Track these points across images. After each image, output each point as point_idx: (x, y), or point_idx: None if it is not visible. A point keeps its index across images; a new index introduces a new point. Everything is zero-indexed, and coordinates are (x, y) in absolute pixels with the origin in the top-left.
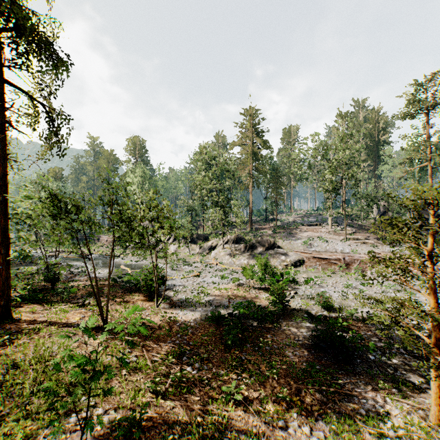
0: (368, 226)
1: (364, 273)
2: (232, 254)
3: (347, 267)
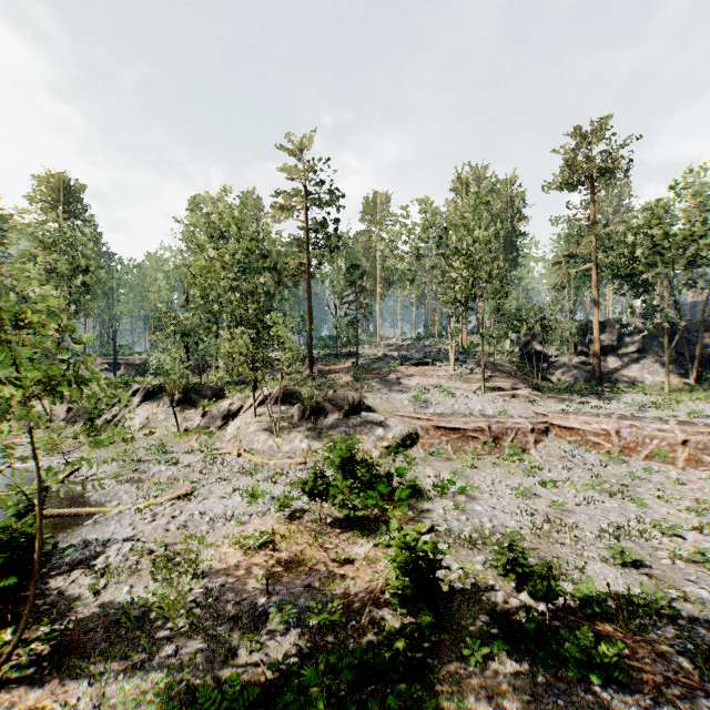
0: (505, 365)
1: (526, 454)
2: (275, 429)
3: (496, 444)
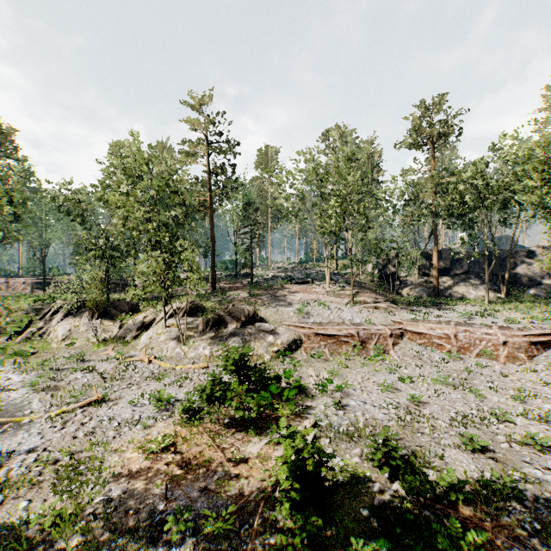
0: (367, 284)
1: (386, 354)
2: (182, 338)
3: (363, 347)
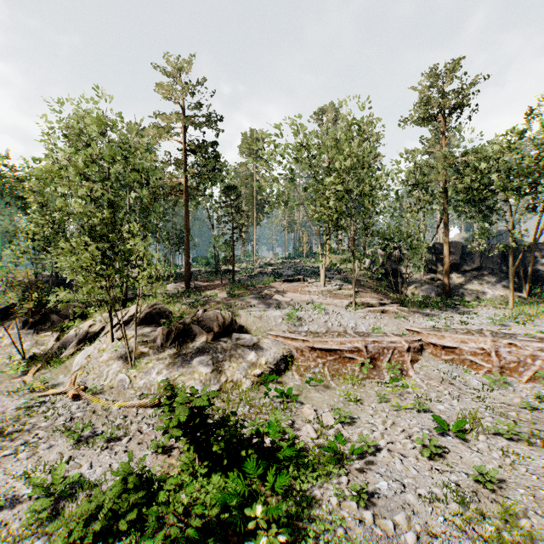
0: (366, 281)
1: (405, 376)
2: (130, 358)
3: (373, 365)
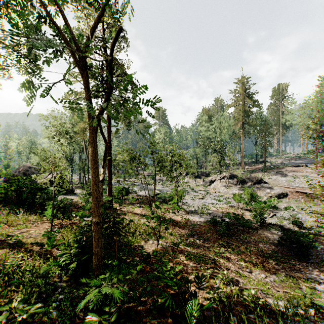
0: None
1: None
2: (227, 186)
3: None
